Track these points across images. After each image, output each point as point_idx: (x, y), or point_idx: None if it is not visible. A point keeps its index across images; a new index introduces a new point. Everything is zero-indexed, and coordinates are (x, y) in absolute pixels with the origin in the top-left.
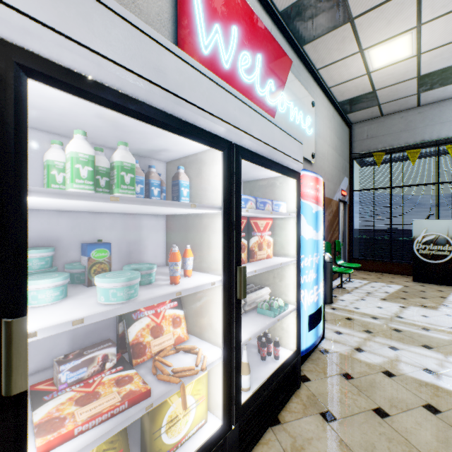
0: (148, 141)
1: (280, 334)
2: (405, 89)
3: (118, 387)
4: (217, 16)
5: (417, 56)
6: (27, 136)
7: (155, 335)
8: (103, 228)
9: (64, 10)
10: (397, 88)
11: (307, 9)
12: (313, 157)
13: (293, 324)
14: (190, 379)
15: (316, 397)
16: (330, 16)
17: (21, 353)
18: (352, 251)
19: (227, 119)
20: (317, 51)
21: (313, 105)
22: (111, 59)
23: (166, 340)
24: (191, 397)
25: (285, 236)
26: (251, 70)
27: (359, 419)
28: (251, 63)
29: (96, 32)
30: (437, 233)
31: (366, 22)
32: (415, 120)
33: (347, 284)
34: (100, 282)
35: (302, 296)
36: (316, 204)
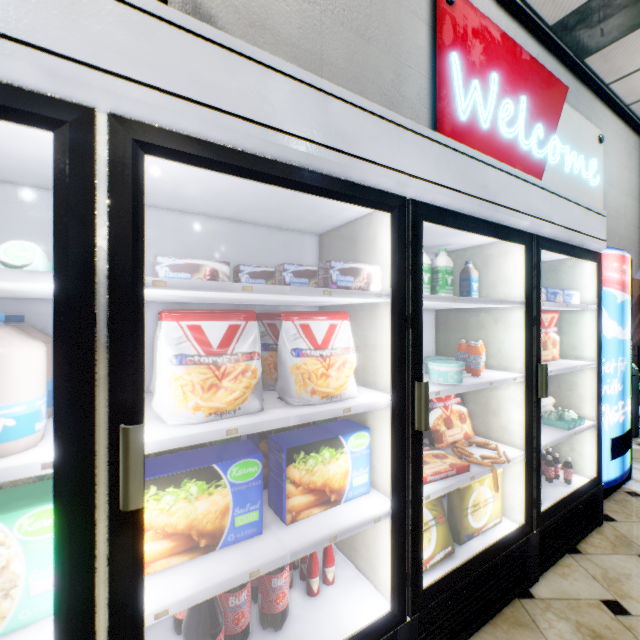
0: (440, 240)
1: (568, 456)
2: None
3: (438, 459)
4: (474, 70)
5: None
6: (422, 261)
7: (447, 426)
8: None
9: (439, 167)
10: None
11: (596, 12)
12: None
13: (590, 445)
14: (498, 467)
15: (628, 539)
16: (636, 11)
17: (426, 405)
18: None
19: (531, 211)
20: (609, 60)
21: (600, 141)
22: (459, 191)
23: (456, 433)
24: (489, 490)
25: (577, 334)
26: (513, 121)
27: None
28: (513, 112)
29: (452, 174)
30: None
31: None
32: None
33: None
34: (440, 366)
35: (602, 411)
36: (622, 291)
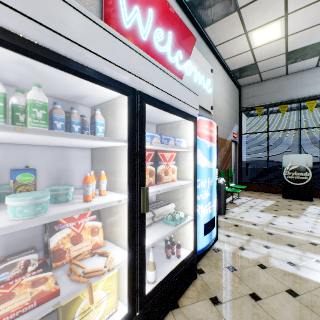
0: (69, 88)
1: (182, 238)
2: (278, 62)
3: (32, 288)
4: (136, 0)
5: (285, 37)
6: None
7: (75, 242)
8: (35, 157)
9: None
10: (272, 61)
11: (206, 0)
12: (212, 109)
13: (192, 231)
14: (98, 279)
15: (207, 286)
16: (223, 6)
17: None
18: (241, 177)
19: (132, 70)
20: (215, 32)
21: (212, 72)
22: (12, 7)
23: (85, 246)
24: (103, 292)
25: (186, 165)
26: (164, 43)
27: (238, 302)
28: (164, 38)
29: None
30: (300, 164)
31: (249, 12)
32: (285, 84)
33: (237, 200)
34: (8, 201)
35: (199, 210)
36: (210, 141)
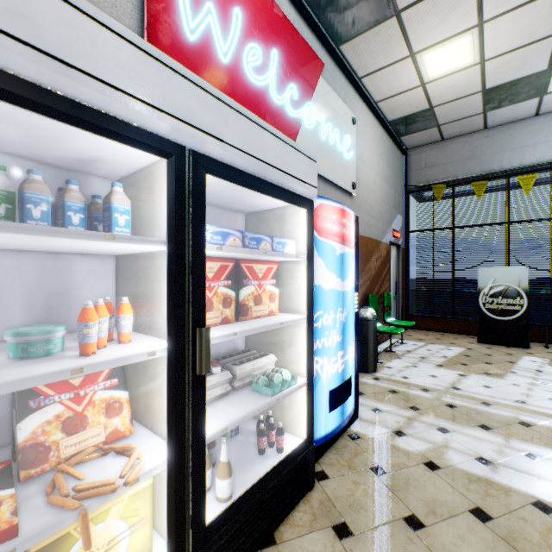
0: (60, 143)
1: (289, 417)
2: (469, 106)
3: None
4: None
5: (481, 63)
6: None
7: (71, 430)
8: None
9: None
10: (459, 105)
11: None
12: (354, 187)
13: (305, 404)
14: (103, 500)
15: (331, 503)
16: (370, 7)
17: None
18: (408, 305)
19: (174, 111)
20: (358, 53)
21: (353, 122)
22: None
23: (90, 437)
24: (121, 521)
25: (296, 286)
26: (264, 70)
27: (383, 533)
28: (264, 60)
29: None
30: (507, 283)
31: (416, 17)
32: (482, 145)
33: (398, 346)
34: None
35: (320, 365)
36: (342, 244)
